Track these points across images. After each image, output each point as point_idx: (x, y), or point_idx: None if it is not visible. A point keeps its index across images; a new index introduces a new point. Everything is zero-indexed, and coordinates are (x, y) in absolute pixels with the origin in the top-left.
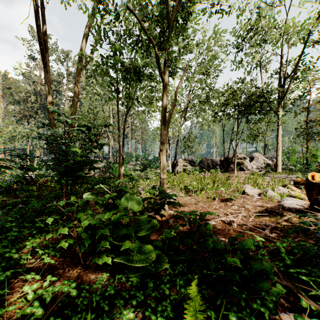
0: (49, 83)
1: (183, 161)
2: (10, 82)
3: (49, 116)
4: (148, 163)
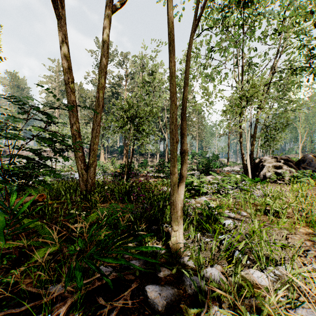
0: (64, 35)
1: (273, 160)
2: (83, 91)
3: (67, 89)
4: (206, 162)
